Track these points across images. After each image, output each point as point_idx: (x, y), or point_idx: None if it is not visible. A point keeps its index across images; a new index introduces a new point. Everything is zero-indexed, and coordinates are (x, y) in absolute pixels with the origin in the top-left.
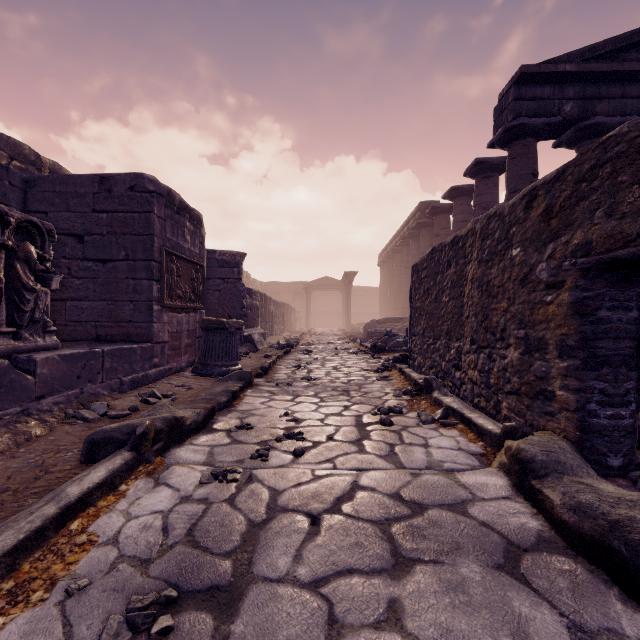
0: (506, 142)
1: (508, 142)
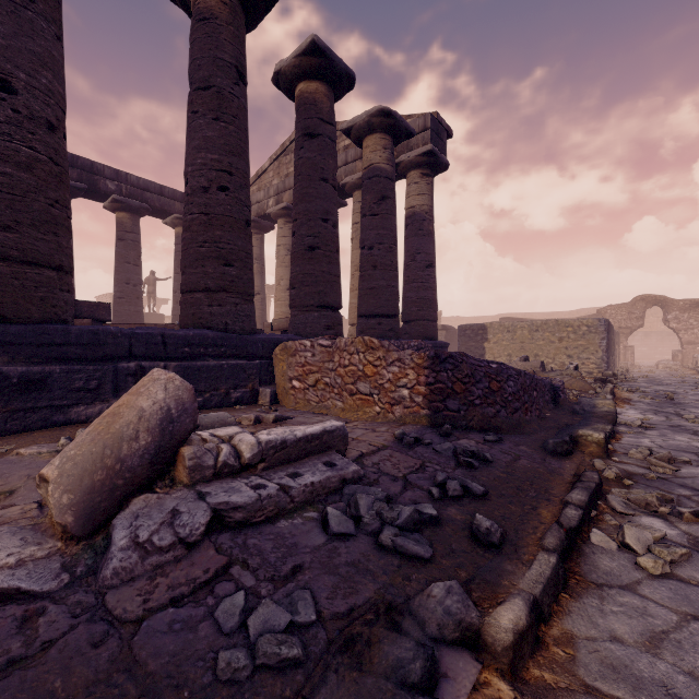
0: (436, 169)
1: (435, 171)
